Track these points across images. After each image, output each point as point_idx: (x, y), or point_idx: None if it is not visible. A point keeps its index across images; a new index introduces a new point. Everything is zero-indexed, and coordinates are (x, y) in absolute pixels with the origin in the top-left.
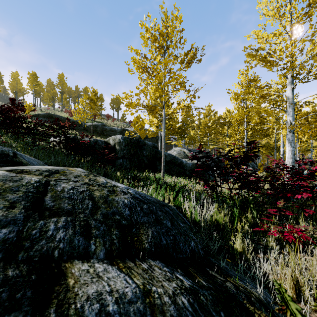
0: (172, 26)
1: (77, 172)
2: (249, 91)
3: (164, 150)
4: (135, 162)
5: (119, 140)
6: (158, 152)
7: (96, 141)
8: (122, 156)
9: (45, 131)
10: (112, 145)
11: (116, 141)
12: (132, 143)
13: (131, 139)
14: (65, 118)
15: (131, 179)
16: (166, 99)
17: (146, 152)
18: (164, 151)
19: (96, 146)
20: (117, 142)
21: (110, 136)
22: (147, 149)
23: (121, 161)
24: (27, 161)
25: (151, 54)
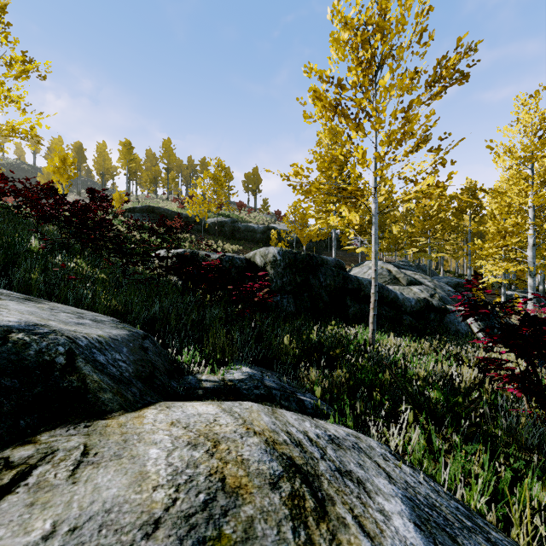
0: (406, 4)
1: (261, 506)
2: (543, 140)
3: (375, 282)
4: (305, 299)
5: (273, 258)
6: (348, 279)
7: (231, 260)
8: (280, 288)
9: (144, 238)
10: (260, 267)
11: (268, 259)
12: (298, 263)
13: (296, 255)
14: (173, 212)
15: (316, 355)
16: (383, 173)
17: (326, 280)
18: (375, 284)
19: (231, 270)
20: (269, 262)
21: (245, 240)
22: (327, 274)
23: (278, 298)
24: (103, 364)
25: (355, 75)
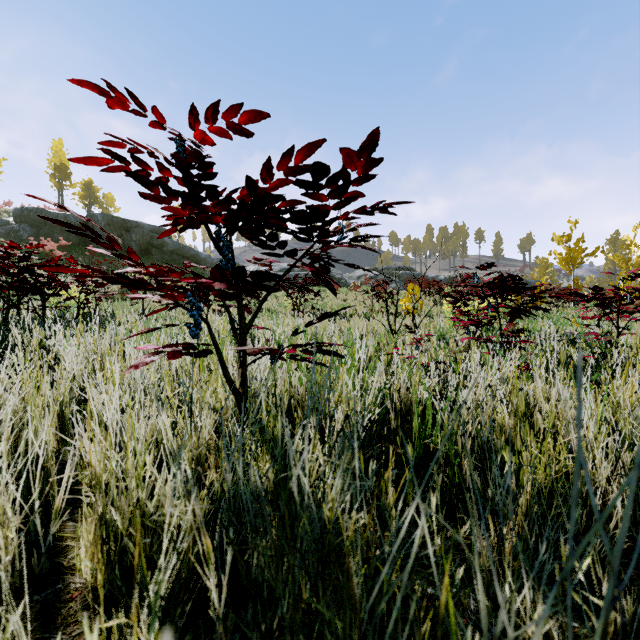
0: None
1: None
2: None
3: None
4: None
5: None
6: None
7: None
8: None
9: None
10: None
11: None
12: None
13: None
14: None
15: None
16: None
17: None
18: None
19: None
20: None
21: None
22: None
23: None
24: None
25: None
